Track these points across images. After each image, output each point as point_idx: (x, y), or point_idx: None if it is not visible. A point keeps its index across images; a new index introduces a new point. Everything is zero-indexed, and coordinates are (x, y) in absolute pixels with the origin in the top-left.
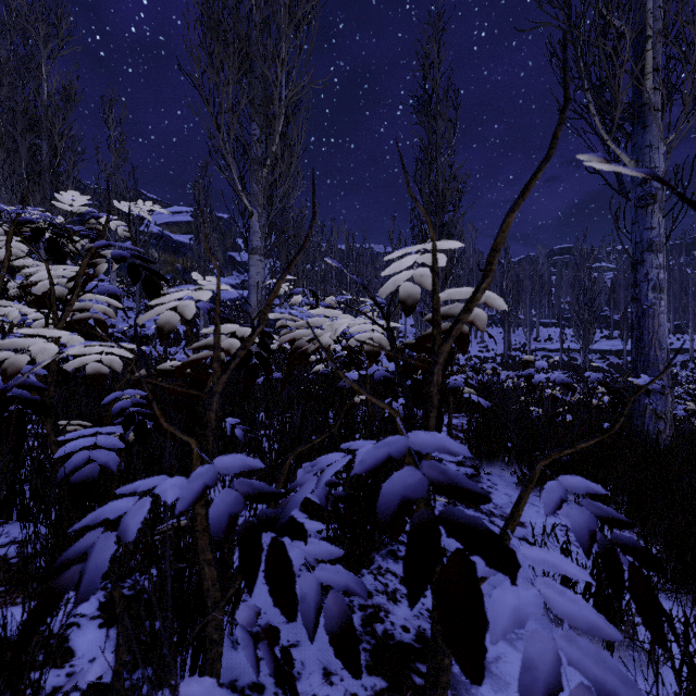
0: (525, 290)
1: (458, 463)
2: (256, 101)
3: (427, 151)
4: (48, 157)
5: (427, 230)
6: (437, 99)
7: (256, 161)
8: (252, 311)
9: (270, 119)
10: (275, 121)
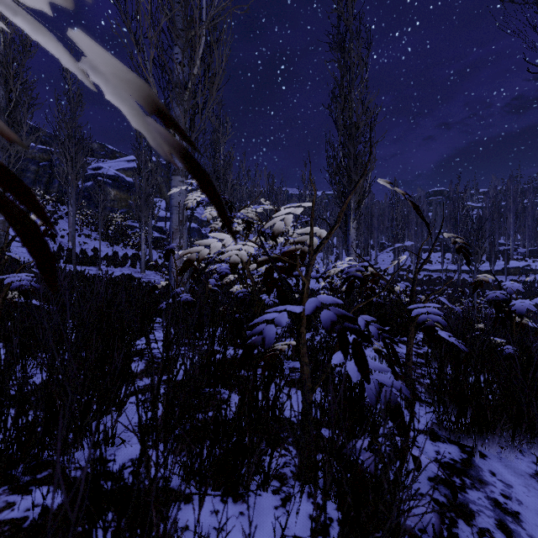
0: (411, 222)
1: (430, 434)
2: (178, 25)
3: (341, 88)
4: (5, 100)
5: (342, 158)
6: (351, 37)
7: (178, 84)
8: (174, 231)
9: (191, 42)
10: (196, 42)
